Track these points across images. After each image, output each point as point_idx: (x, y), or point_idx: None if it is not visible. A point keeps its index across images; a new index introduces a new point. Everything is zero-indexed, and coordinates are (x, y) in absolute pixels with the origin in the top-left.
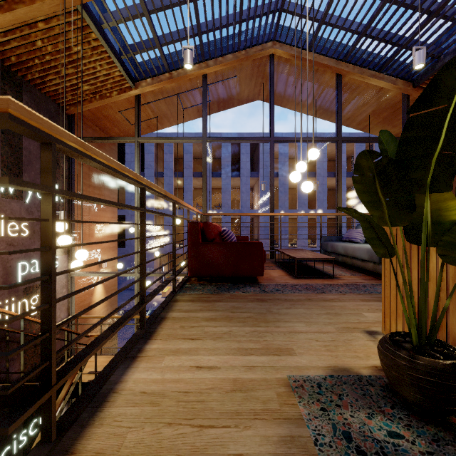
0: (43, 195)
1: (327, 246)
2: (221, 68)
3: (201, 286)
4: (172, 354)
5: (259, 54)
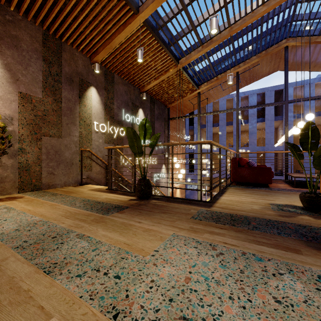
0: (210, 154)
1: None
2: (248, 65)
3: (238, 186)
4: (231, 196)
5: (276, 49)
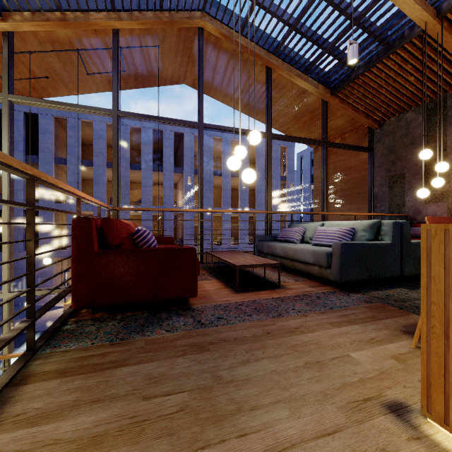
0: None
1: (263, 247)
2: (139, 26)
3: (95, 324)
4: None
5: (186, 22)
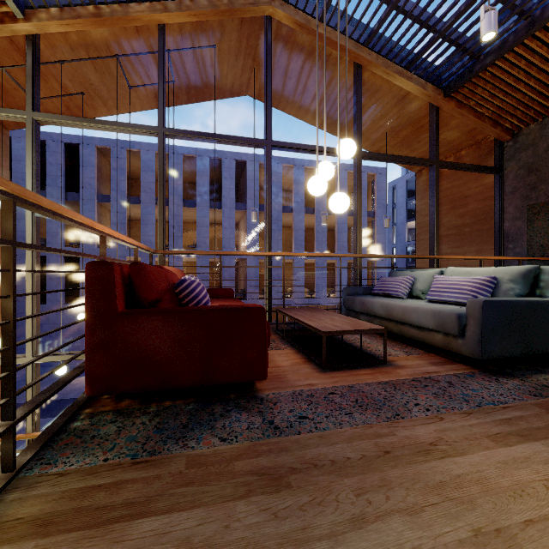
0: None
1: (354, 303)
2: (190, 19)
3: (116, 421)
4: None
5: (250, 10)
